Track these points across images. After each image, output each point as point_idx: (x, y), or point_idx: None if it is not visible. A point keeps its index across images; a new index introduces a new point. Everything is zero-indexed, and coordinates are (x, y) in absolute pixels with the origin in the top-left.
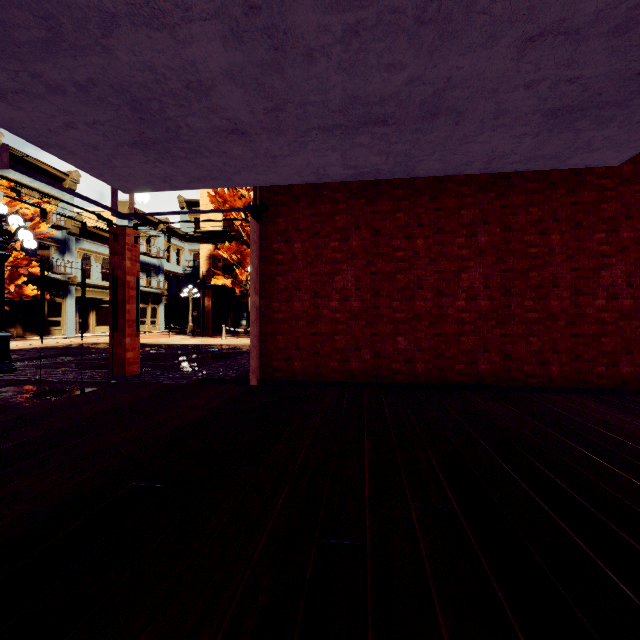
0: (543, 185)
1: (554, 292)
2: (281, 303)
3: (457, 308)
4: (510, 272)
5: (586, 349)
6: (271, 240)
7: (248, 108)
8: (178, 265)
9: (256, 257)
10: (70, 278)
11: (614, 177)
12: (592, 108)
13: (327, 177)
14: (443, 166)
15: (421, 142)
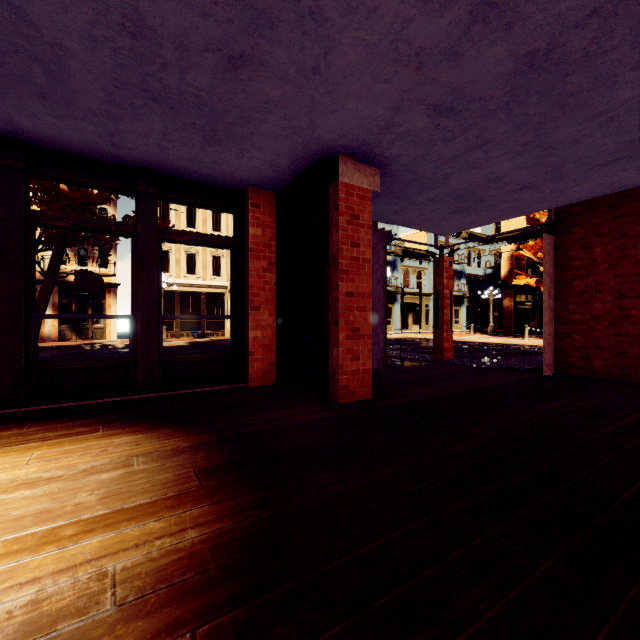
0: None
1: None
2: (578, 305)
3: None
4: None
5: None
6: (567, 249)
7: (531, 176)
8: (478, 267)
9: (550, 266)
10: (396, 289)
11: None
12: None
13: (626, 186)
14: None
15: None
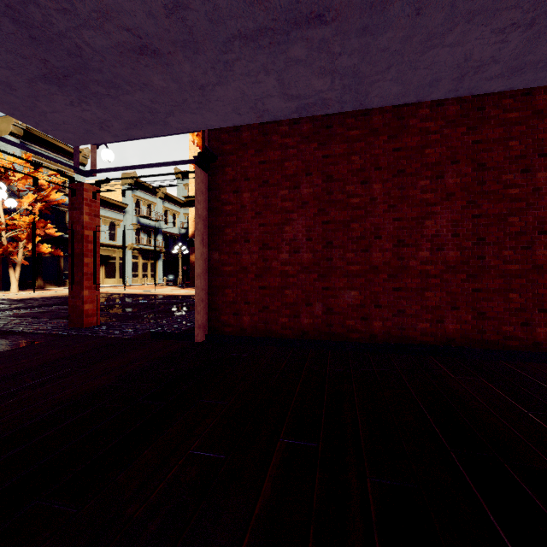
0: (526, 114)
1: (540, 240)
2: (230, 255)
3: (420, 259)
4: (484, 217)
5: None
6: (220, 190)
7: (144, 8)
8: (174, 227)
9: (204, 208)
10: None
11: None
12: None
13: (269, 114)
14: (402, 89)
15: (372, 51)
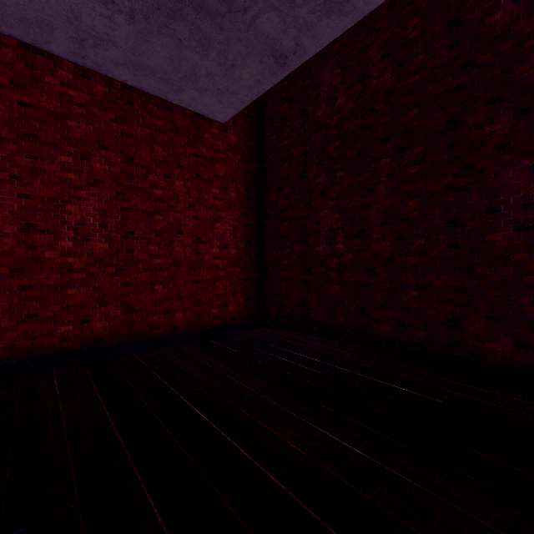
0: (168, 126)
1: (178, 238)
2: None
3: (61, 250)
4: (133, 212)
5: (205, 293)
6: None
7: None
8: None
9: None
10: None
11: (225, 142)
12: (187, 3)
13: None
14: None
15: None
